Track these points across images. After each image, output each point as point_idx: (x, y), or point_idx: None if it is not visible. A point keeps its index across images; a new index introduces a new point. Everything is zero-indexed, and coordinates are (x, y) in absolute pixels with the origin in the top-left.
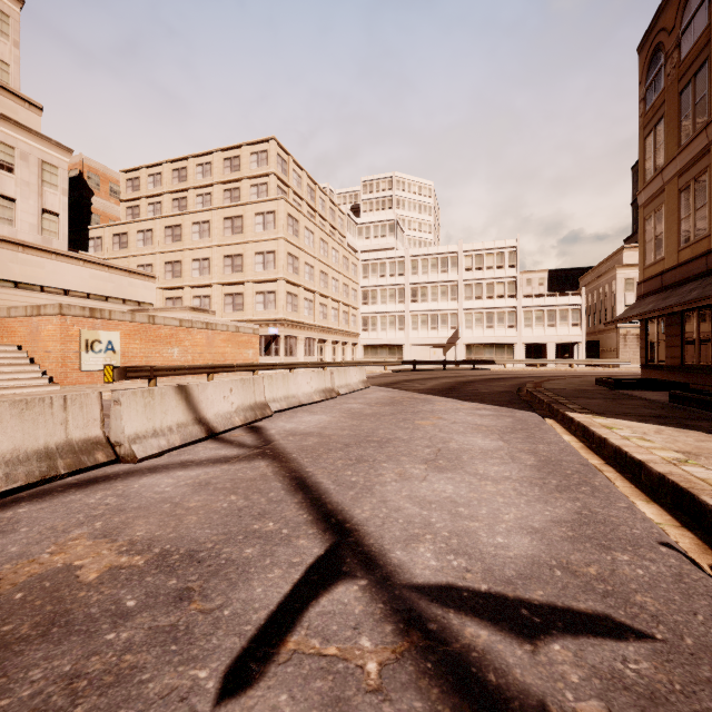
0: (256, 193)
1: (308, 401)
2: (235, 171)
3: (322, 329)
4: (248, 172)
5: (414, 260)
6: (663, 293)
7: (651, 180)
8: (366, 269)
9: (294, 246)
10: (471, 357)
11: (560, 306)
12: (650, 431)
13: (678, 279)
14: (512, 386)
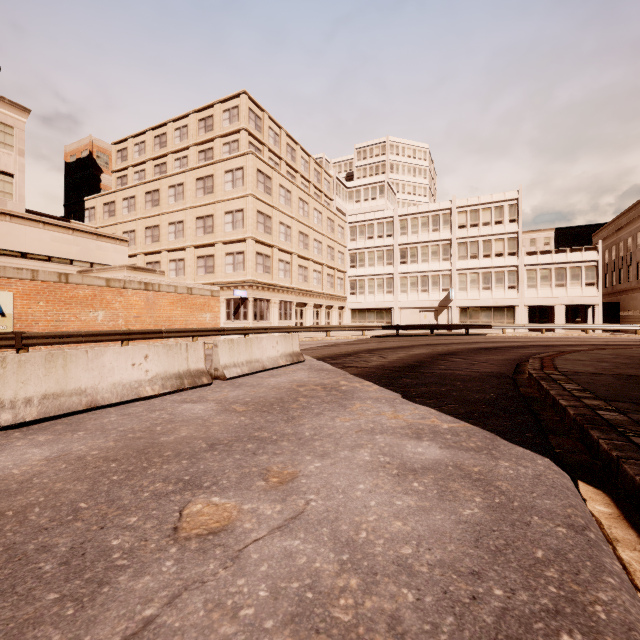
0: (228, 151)
1: (123, 397)
2: (208, 131)
3: (300, 292)
4: (221, 131)
5: (403, 220)
6: None
7: None
8: (354, 232)
9: (265, 204)
10: (465, 321)
11: (570, 263)
12: None
13: None
14: (507, 363)
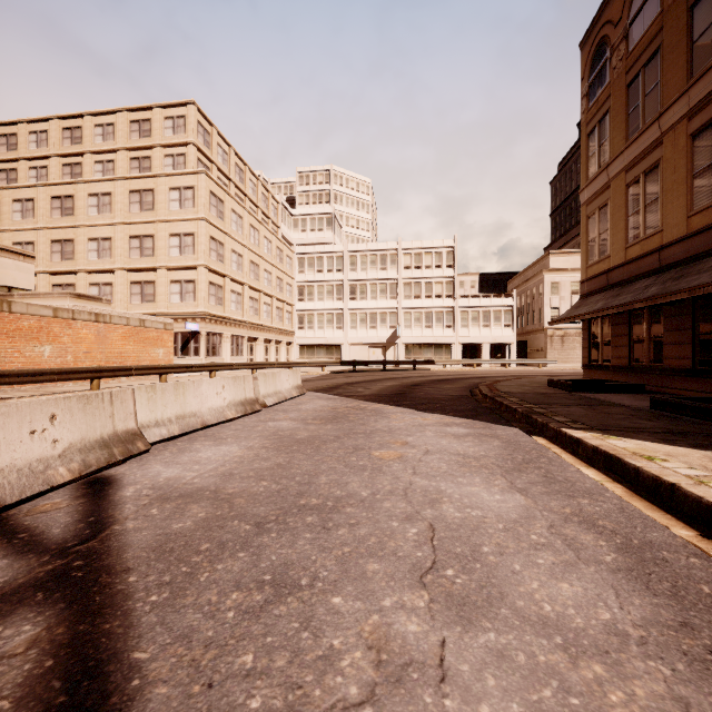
0: (171, 164)
1: (218, 419)
2: (145, 137)
3: (252, 326)
4: (161, 140)
5: (353, 256)
6: (610, 291)
7: (595, 177)
8: (302, 263)
9: (218, 229)
10: (410, 357)
11: (494, 307)
12: (705, 462)
13: (626, 277)
14: (464, 389)
